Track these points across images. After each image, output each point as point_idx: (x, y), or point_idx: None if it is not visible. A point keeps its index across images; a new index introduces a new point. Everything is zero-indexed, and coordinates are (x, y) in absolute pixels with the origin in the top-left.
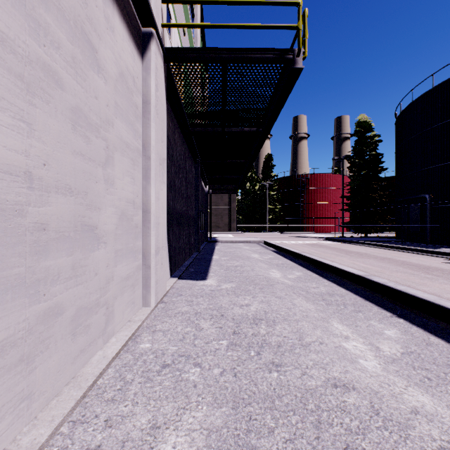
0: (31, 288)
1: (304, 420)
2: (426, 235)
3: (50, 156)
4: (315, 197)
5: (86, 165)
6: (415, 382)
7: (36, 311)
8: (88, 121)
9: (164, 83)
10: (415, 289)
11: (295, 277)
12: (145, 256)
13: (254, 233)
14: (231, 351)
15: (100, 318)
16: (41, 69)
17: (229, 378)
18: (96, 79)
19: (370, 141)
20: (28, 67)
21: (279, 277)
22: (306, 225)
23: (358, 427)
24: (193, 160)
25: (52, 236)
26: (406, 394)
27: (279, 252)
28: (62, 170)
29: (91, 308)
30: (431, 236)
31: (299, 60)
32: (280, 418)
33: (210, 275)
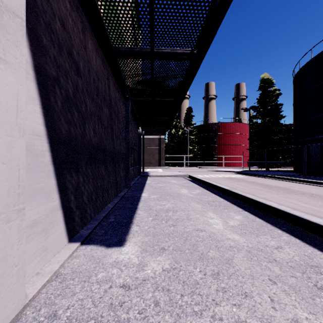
0: None
1: None
2: None
3: None
4: (224, 140)
5: None
6: None
7: None
8: None
9: None
10: None
11: (238, 224)
12: None
13: (178, 167)
14: None
15: None
16: None
17: None
18: None
19: (272, 94)
20: None
21: (223, 228)
22: (218, 161)
23: None
24: (123, 96)
25: None
26: None
27: (204, 185)
28: None
29: None
30: None
31: None
32: None
33: (133, 230)
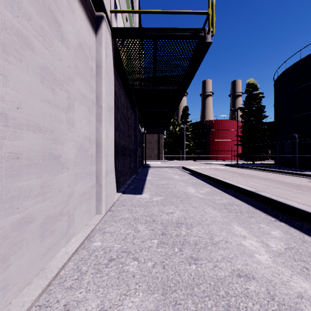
0: (6, 203)
1: (217, 304)
2: (295, 162)
3: (22, 102)
4: (217, 136)
5: (52, 110)
6: (297, 272)
7: (11, 221)
8: (54, 77)
9: (112, 53)
10: (291, 201)
11: (205, 192)
12: (98, 178)
13: (176, 161)
14: (160, 248)
15: (64, 224)
16: (14, 34)
17: (159, 270)
18: (60, 46)
19: (256, 97)
20: (4, 32)
21: (194, 192)
22: (212, 155)
23: (259, 310)
24: (133, 110)
25: (24, 163)
26: (292, 281)
27: (193, 174)
28: (32, 113)
29: (56, 216)
30: (299, 163)
31: (209, 36)
32: (199, 303)
33: (145, 190)
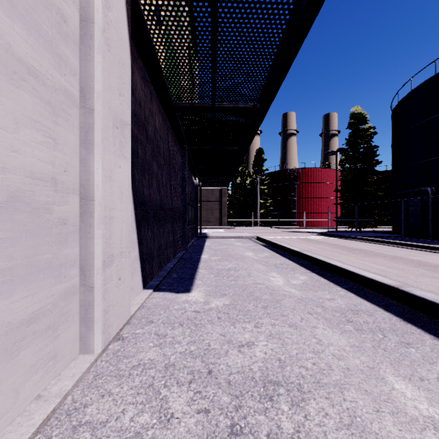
0: None
1: None
2: (428, 230)
3: None
4: (306, 191)
5: None
6: None
7: None
8: None
9: (126, 11)
10: None
11: (301, 283)
12: (84, 272)
13: (245, 227)
14: None
15: None
16: None
17: None
18: None
19: (365, 133)
20: None
21: (282, 284)
22: (298, 219)
23: None
24: (179, 146)
25: None
26: None
27: (274, 248)
28: None
29: None
30: (433, 231)
31: None
32: None
33: (196, 283)
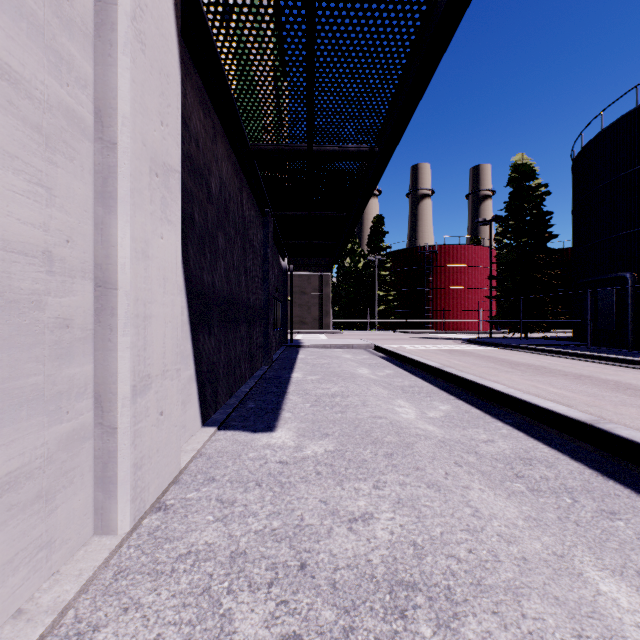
0: None
1: None
2: (626, 335)
3: None
4: (446, 279)
5: None
6: None
7: None
8: None
9: None
10: None
11: (441, 415)
12: (101, 403)
13: (357, 331)
14: None
15: None
16: None
17: None
18: None
19: (533, 194)
20: None
21: (414, 418)
22: (434, 320)
23: None
24: (260, 210)
25: None
26: None
27: (400, 363)
28: None
29: None
30: (634, 338)
31: None
32: None
33: (284, 417)
